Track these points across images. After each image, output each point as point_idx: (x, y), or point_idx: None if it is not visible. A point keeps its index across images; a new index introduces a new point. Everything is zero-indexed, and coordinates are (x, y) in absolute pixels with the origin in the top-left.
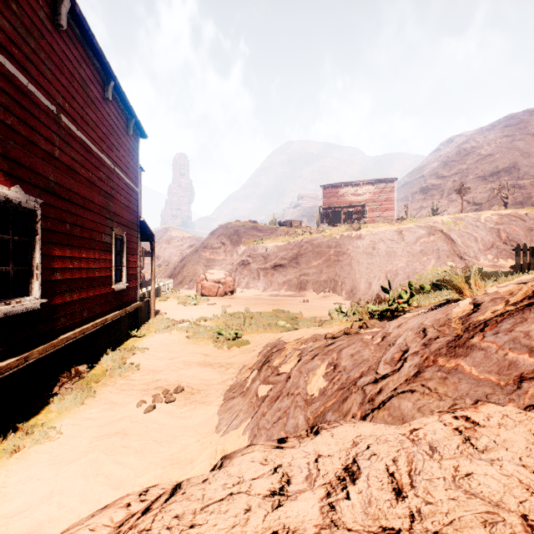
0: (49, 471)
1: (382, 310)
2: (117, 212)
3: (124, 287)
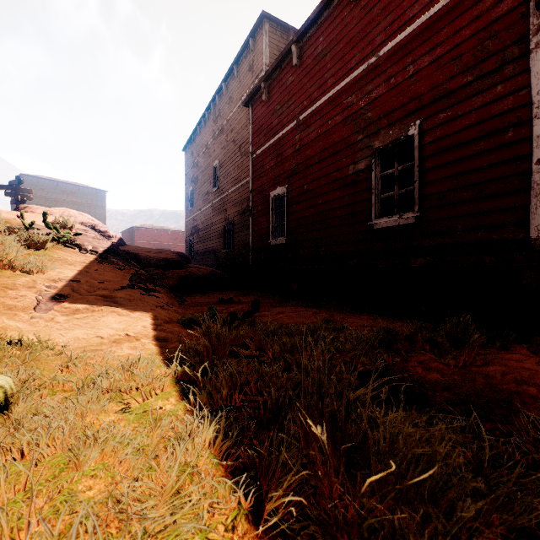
0: (239, 295)
1: (72, 236)
2: (387, 110)
3: (410, 220)
